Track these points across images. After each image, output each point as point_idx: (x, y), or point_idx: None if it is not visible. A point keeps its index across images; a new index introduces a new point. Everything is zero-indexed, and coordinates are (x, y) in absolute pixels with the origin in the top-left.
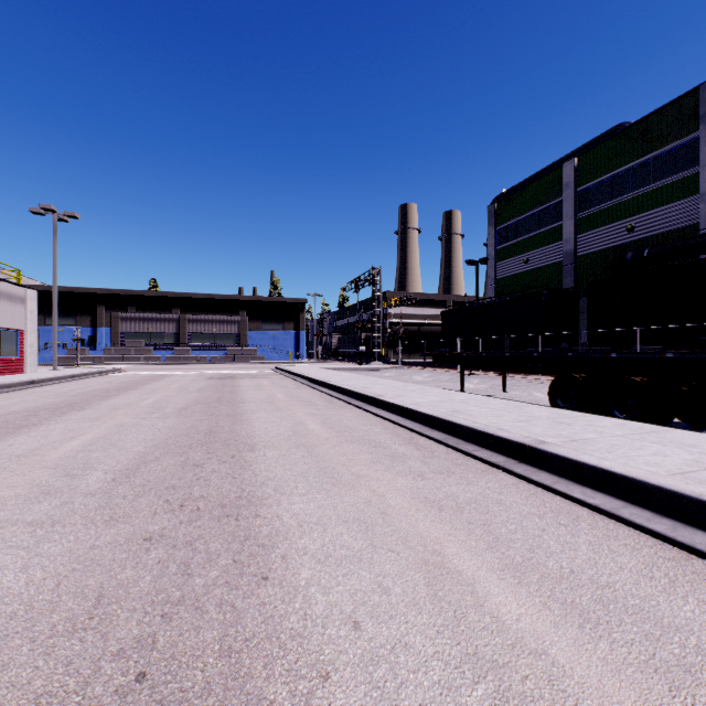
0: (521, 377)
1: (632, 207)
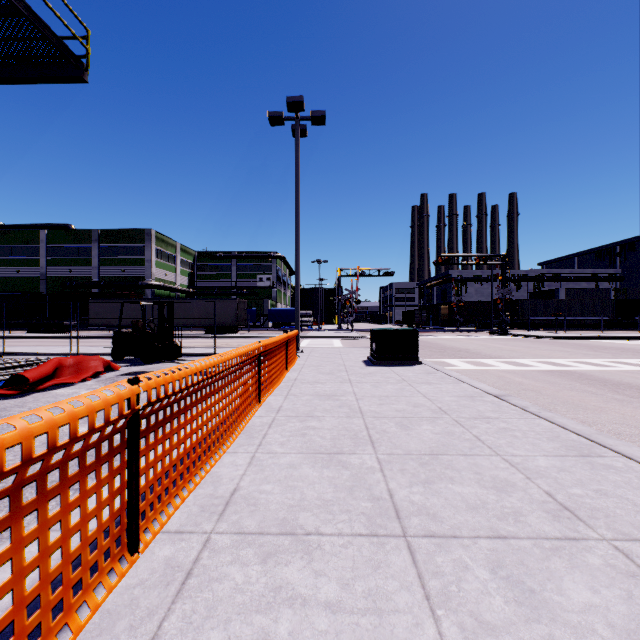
0: (17, 332)
1: (72, 263)
